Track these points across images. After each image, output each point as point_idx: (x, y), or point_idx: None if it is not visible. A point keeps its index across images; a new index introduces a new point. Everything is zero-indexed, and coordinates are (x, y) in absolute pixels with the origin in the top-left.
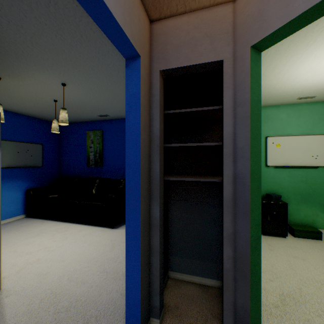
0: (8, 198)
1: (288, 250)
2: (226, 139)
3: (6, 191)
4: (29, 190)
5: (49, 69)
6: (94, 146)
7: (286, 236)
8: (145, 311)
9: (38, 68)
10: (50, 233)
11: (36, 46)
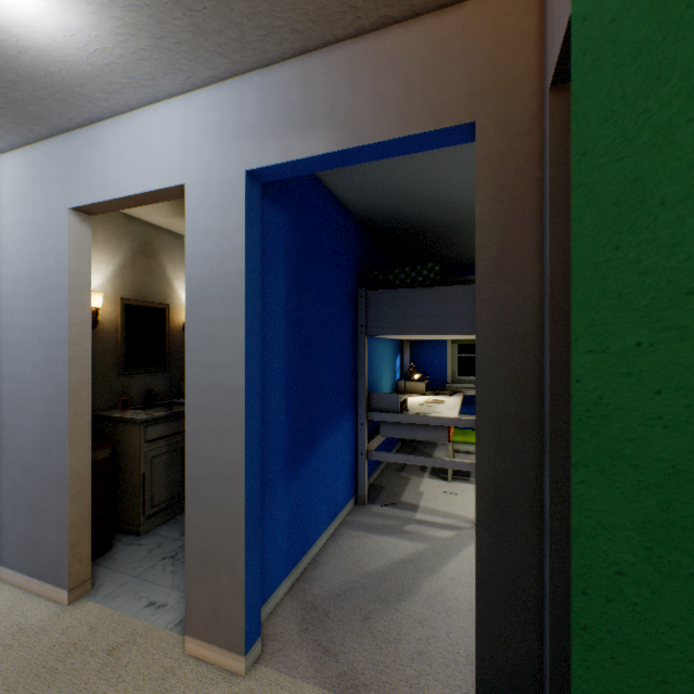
0: None
1: None
2: None
3: None
4: None
5: None
6: None
7: None
8: None
9: None
10: None
11: None
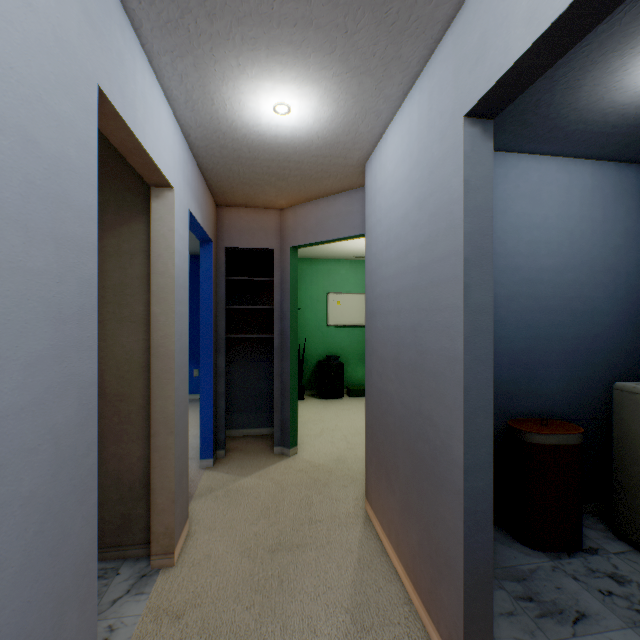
0: None
1: (340, 406)
2: (276, 306)
3: None
4: None
5: None
6: None
7: (344, 398)
8: (214, 439)
9: None
10: None
11: None
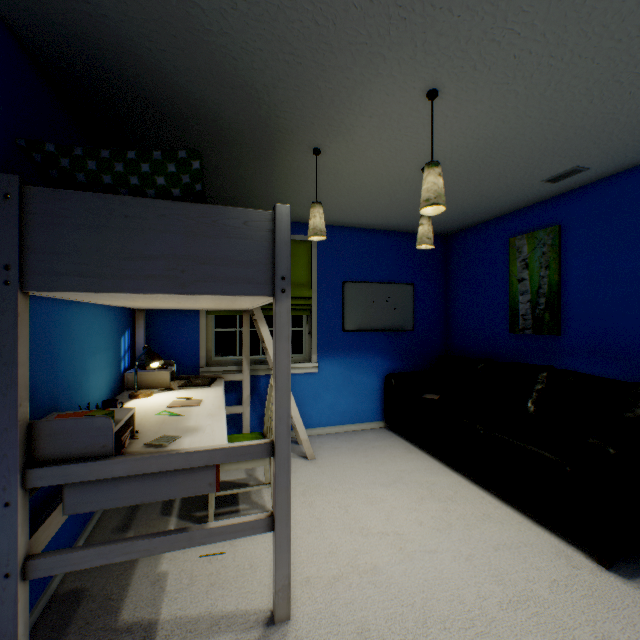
0: (359, 385)
1: None
2: None
3: (356, 372)
4: (389, 375)
5: (384, 49)
6: (530, 275)
7: None
8: None
9: (362, 65)
10: (415, 491)
11: None
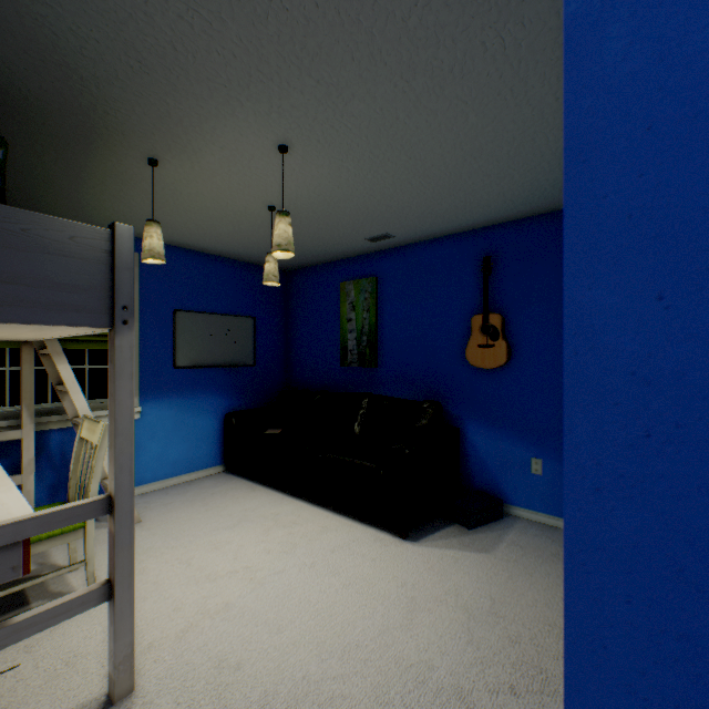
0: (195, 429)
1: None
2: None
3: (190, 414)
4: (230, 414)
5: (242, 98)
6: (356, 316)
7: None
8: None
9: (219, 102)
10: (262, 525)
11: (197, 7)
